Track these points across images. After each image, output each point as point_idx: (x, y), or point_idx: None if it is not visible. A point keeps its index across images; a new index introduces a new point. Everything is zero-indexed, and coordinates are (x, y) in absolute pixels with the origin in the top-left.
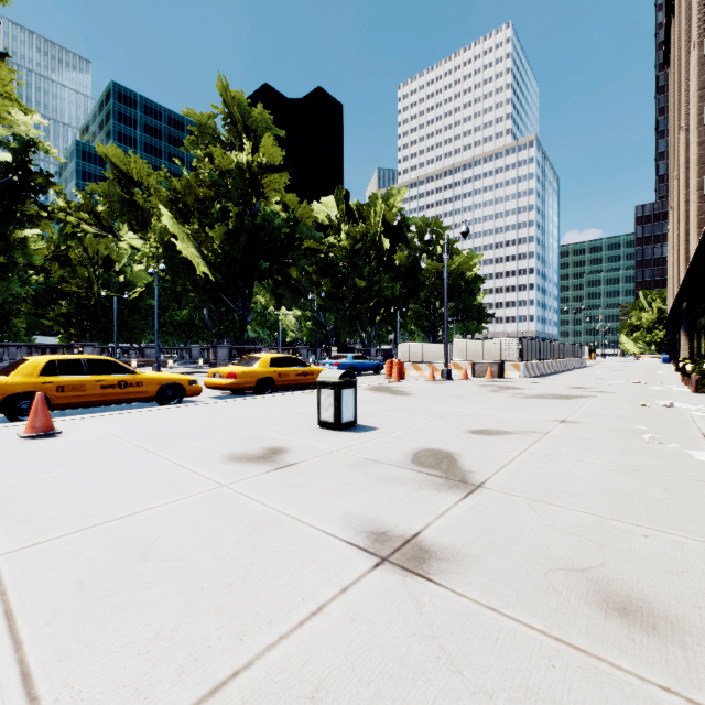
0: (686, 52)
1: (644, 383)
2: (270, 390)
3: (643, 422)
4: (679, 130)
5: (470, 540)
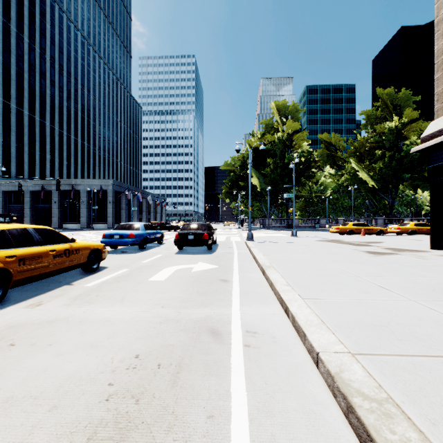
0: None
1: None
2: (414, 234)
3: None
4: None
5: None
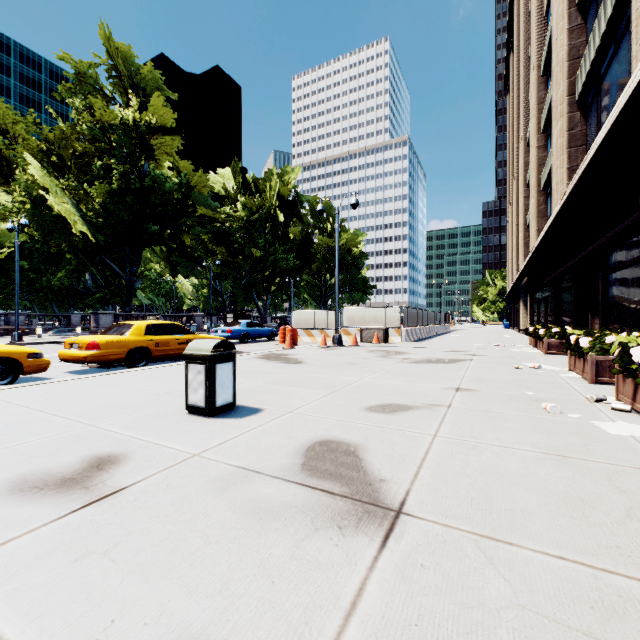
0: (524, 76)
1: (503, 346)
2: (145, 361)
3: (529, 387)
4: (517, 141)
5: None
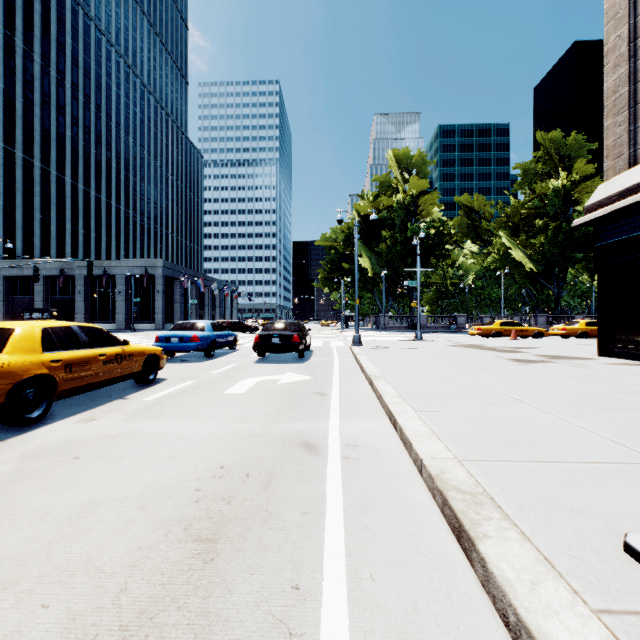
0: None
1: None
2: (585, 337)
3: None
4: None
5: None
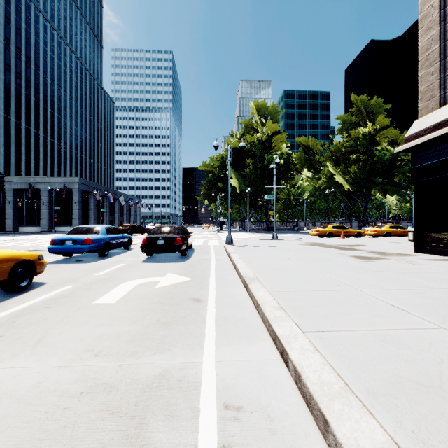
0: None
1: None
2: (389, 237)
3: None
4: None
5: None
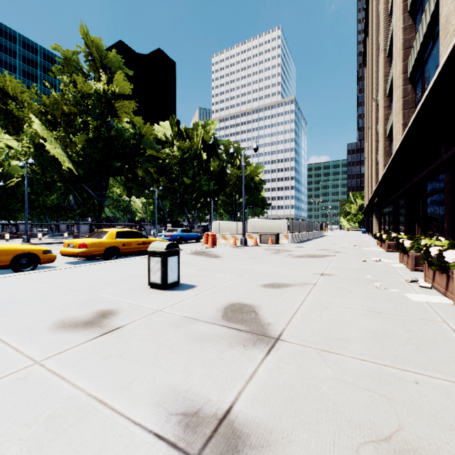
0: (376, 56)
1: (359, 246)
2: (116, 256)
3: (369, 273)
4: (371, 101)
5: (280, 410)
